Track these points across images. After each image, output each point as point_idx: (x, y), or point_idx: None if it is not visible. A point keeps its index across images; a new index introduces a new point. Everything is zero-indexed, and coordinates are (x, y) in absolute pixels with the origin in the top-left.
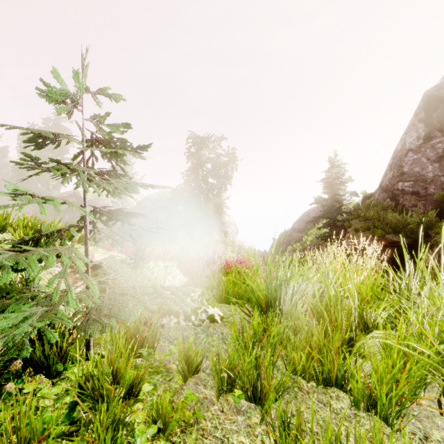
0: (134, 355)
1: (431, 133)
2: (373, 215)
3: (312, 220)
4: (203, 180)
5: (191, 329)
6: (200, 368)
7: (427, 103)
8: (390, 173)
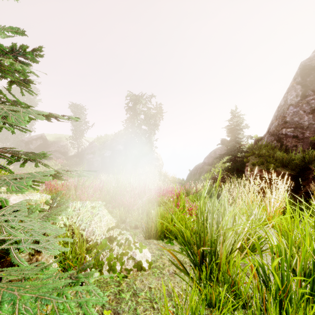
0: None
1: (306, 92)
2: (265, 153)
3: (219, 157)
4: (138, 126)
5: (115, 285)
6: None
7: (303, 71)
8: (275, 122)
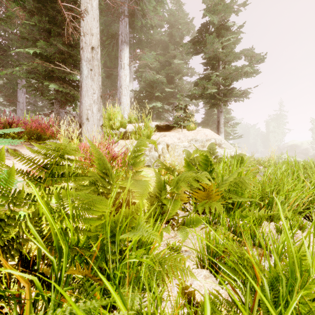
0: None
1: None
2: None
3: None
4: None
5: None
6: None
7: None
8: None
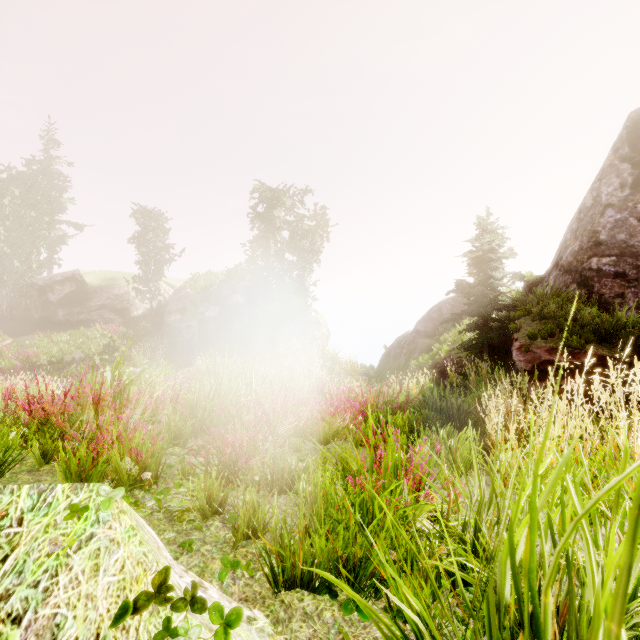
0: None
1: None
2: (554, 311)
3: (450, 319)
4: (276, 255)
5: None
6: None
7: (634, 132)
8: (574, 244)
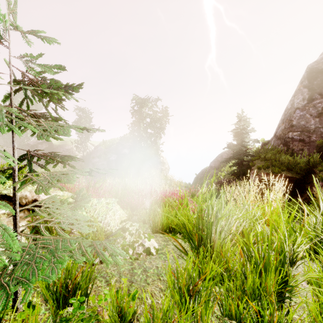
0: (64, 305)
1: (313, 96)
2: (271, 157)
3: (225, 161)
4: (144, 130)
5: (128, 264)
6: (133, 319)
7: (310, 74)
8: (282, 126)
